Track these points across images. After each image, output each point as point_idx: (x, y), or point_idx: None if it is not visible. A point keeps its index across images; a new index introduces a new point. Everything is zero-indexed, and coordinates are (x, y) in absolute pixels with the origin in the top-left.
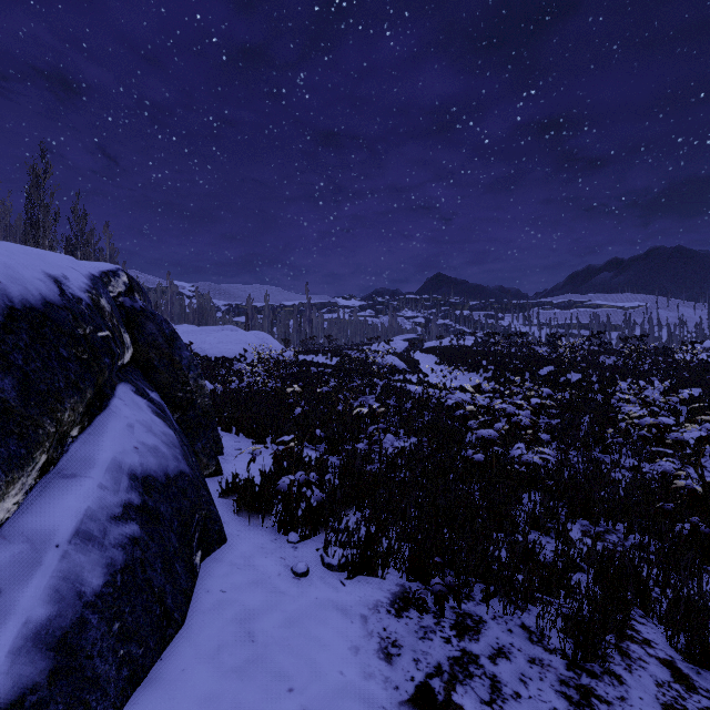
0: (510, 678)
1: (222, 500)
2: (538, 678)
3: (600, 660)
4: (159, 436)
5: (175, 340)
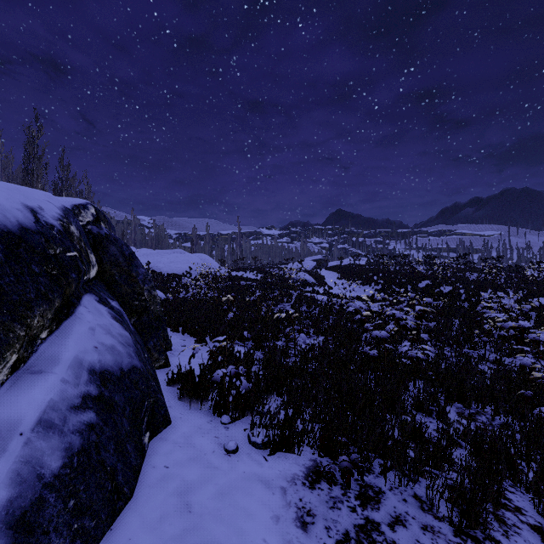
0: (407, 543)
1: (169, 388)
2: (431, 543)
3: (481, 527)
4: (116, 337)
5: (133, 259)
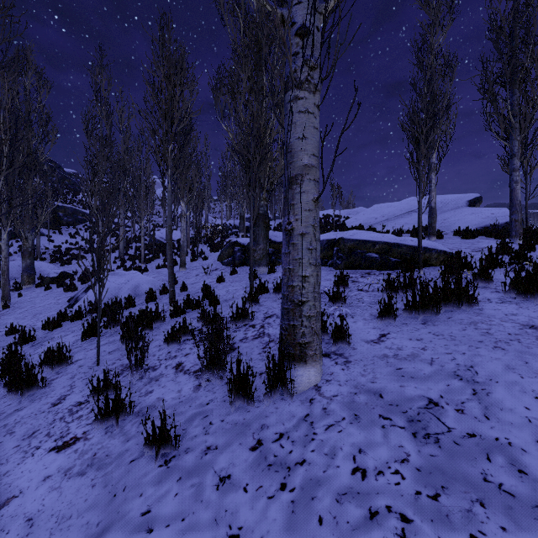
0: None
1: None
2: None
3: None
4: None
5: None
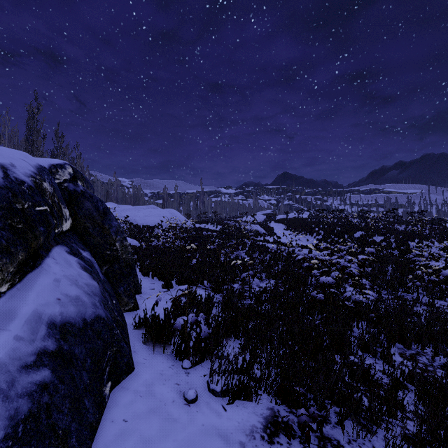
0: None
1: (135, 331)
2: None
3: None
4: (82, 287)
5: (107, 213)
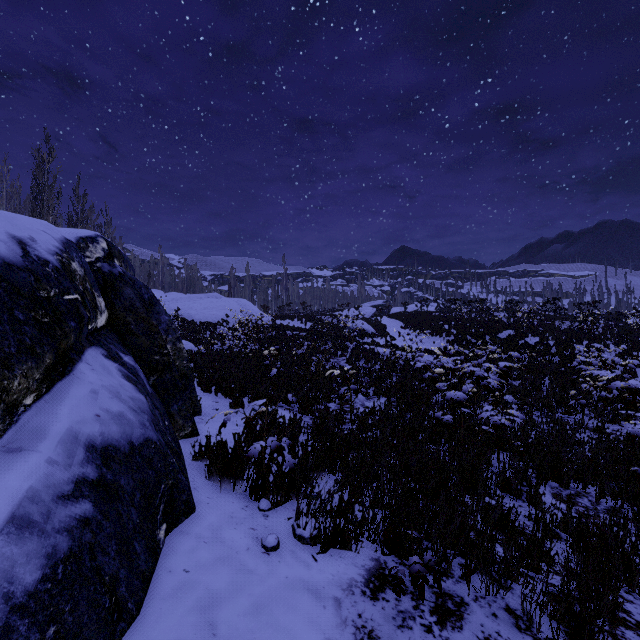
0: None
1: (195, 463)
2: None
3: None
4: (126, 402)
5: (154, 304)
